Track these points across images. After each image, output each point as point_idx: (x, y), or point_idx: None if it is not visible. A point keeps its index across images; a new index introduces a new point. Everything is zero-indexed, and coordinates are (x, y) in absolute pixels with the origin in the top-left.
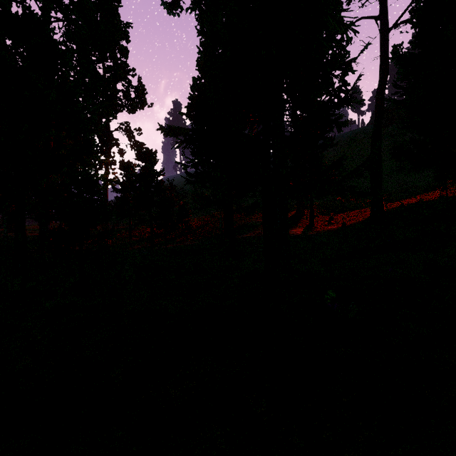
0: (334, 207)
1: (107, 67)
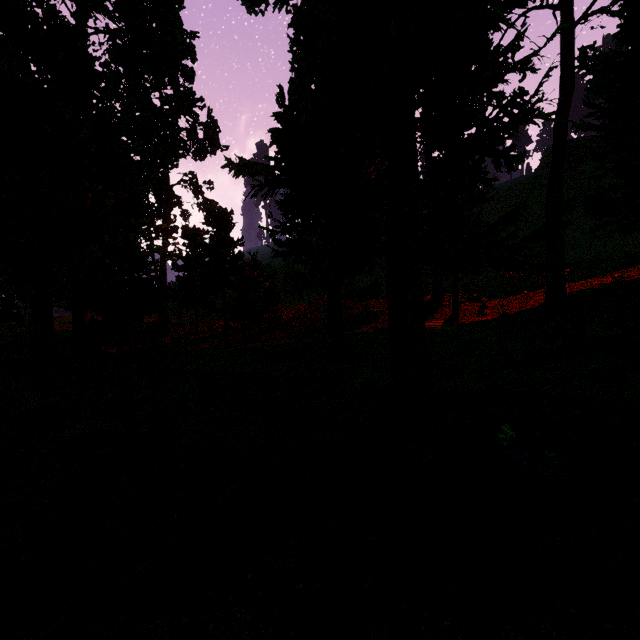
0: (488, 290)
1: (166, 96)
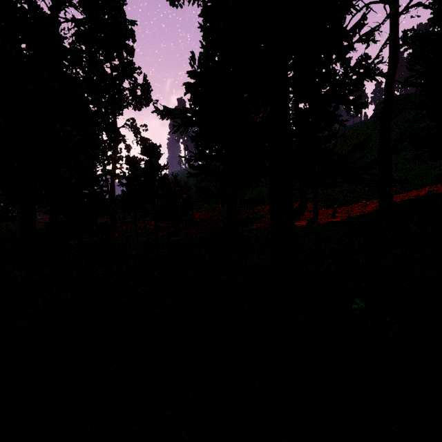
0: (338, 200)
1: (114, 66)
